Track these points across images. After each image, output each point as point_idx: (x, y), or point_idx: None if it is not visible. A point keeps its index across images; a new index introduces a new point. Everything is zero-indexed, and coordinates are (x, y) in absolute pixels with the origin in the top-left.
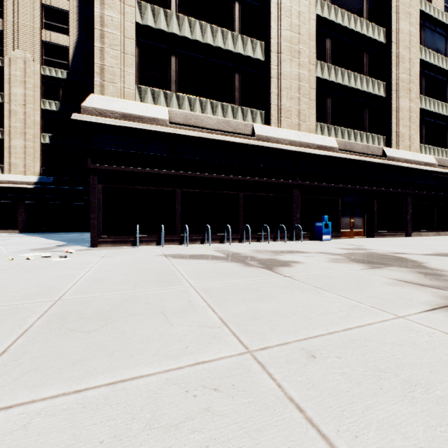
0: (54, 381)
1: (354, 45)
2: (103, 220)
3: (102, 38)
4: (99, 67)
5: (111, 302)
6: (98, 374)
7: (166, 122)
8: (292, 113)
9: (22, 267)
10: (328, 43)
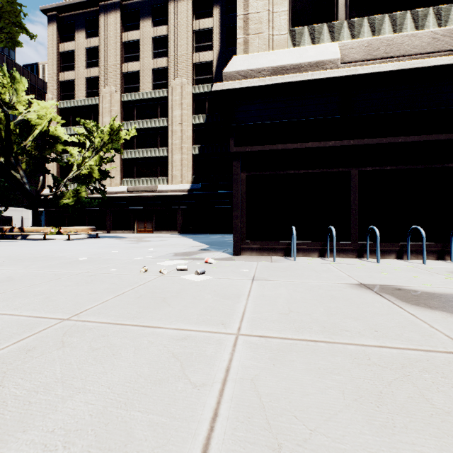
0: None
1: None
2: (246, 219)
3: None
4: (242, 19)
5: None
6: None
7: (336, 64)
8: None
9: (141, 293)
10: None
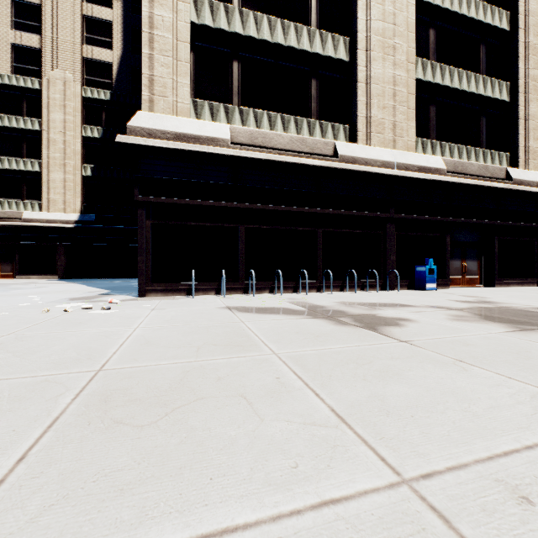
0: (92, 528)
1: (466, 35)
2: (152, 263)
3: (151, 43)
4: (148, 78)
5: (170, 376)
6: (162, 517)
7: (227, 143)
8: (385, 127)
9: (57, 322)
10: (432, 35)
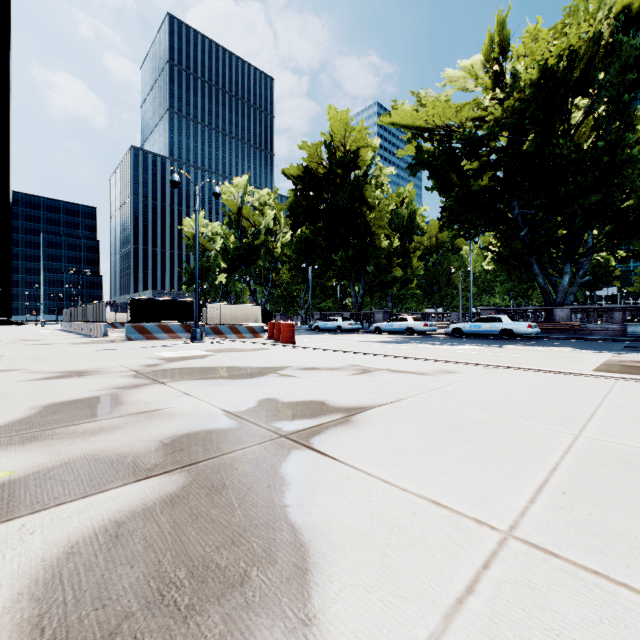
0: None
1: None
2: None
3: None
4: None
5: None
6: None
7: None
8: None
9: None
10: None
